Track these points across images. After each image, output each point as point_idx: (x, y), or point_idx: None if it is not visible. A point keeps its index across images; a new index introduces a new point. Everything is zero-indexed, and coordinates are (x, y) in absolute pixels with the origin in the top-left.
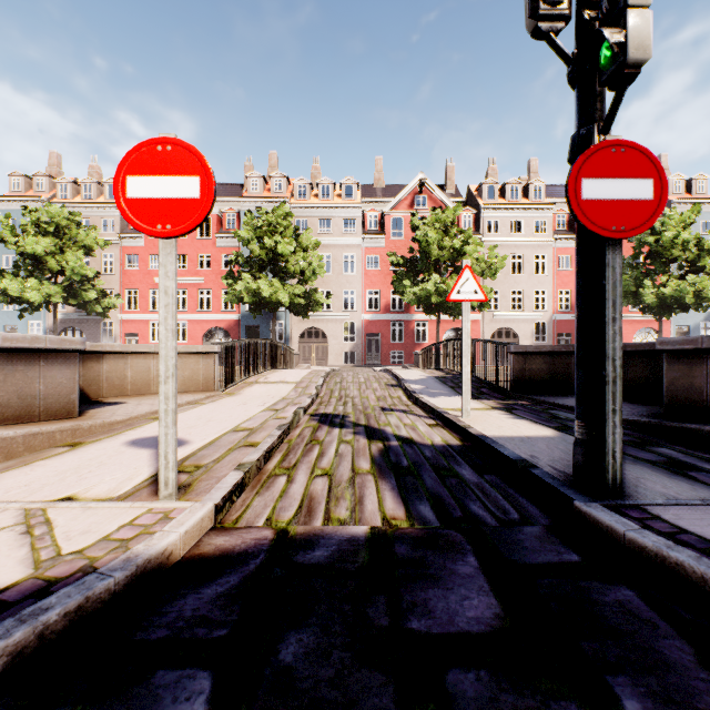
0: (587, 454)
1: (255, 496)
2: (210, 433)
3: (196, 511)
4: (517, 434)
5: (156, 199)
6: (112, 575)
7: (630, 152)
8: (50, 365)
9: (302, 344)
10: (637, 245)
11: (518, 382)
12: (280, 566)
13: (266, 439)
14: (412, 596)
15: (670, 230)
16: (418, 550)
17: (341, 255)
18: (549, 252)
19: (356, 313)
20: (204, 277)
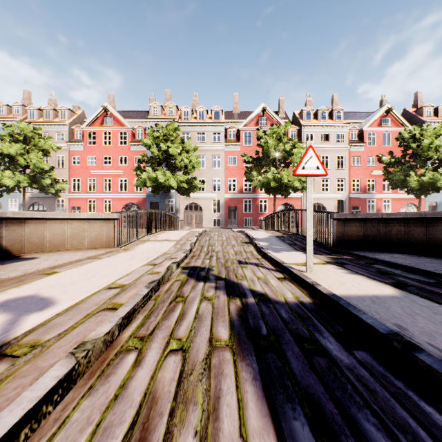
0: None
1: (84, 396)
2: (84, 291)
3: None
4: (363, 292)
5: None
6: None
7: None
8: None
9: (186, 214)
10: (404, 149)
11: (339, 240)
12: None
13: (130, 301)
14: None
15: (427, 138)
16: None
17: (211, 156)
18: (346, 154)
19: (221, 194)
20: (123, 171)
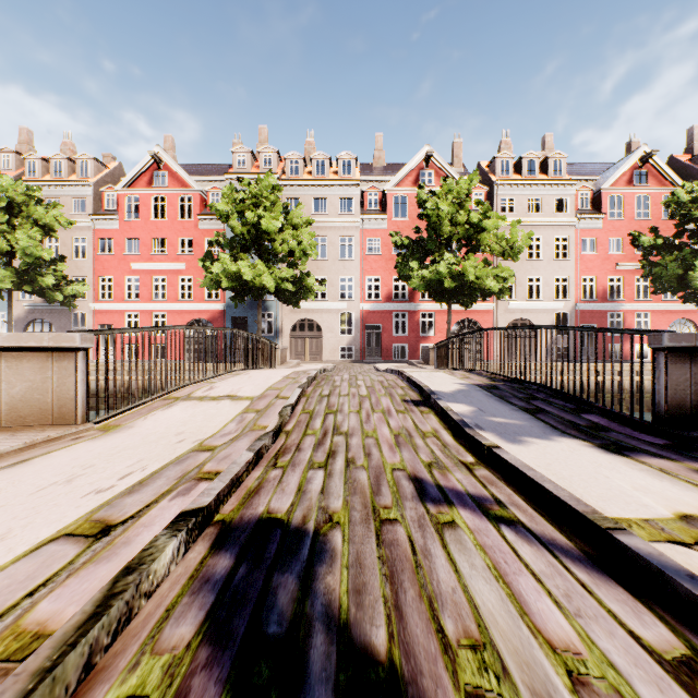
0: None
1: None
2: None
3: None
4: None
5: None
6: None
7: None
8: None
9: (294, 337)
10: (680, 222)
11: (676, 406)
12: None
13: None
14: None
15: None
16: None
17: (337, 238)
18: (571, 234)
19: (354, 302)
20: (185, 263)
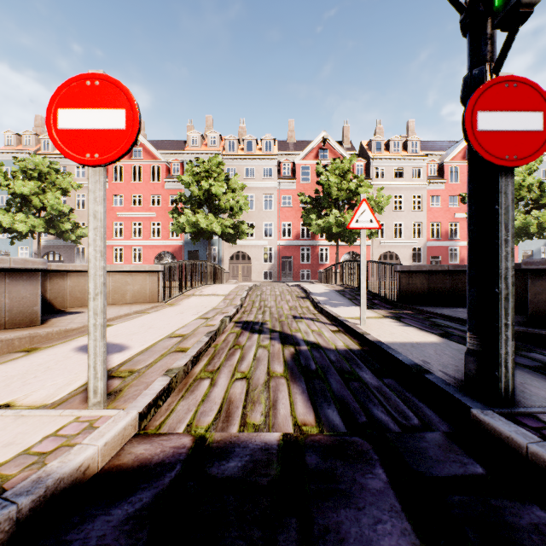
0: (479, 363)
1: (180, 400)
2: (148, 339)
3: (119, 421)
4: (407, 340)
5: (85, 130)
6: (15, 501)
7: (522, 87)
8: (15, 282)
9: (231, 264)
10: None
11: (403, 295)
12: (194, 479)
13: (195, 345)
14: (323, 518)
15: (518, 175)
16: (328, 461)
17: (261, 195)
18: (424, 193)
19: (273, 240)
20: (155, 213)
